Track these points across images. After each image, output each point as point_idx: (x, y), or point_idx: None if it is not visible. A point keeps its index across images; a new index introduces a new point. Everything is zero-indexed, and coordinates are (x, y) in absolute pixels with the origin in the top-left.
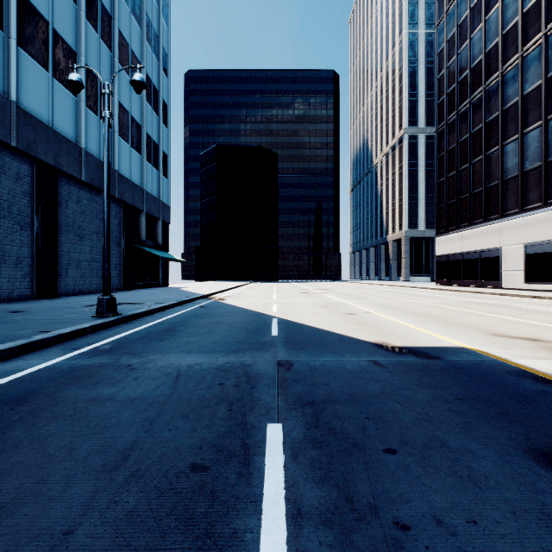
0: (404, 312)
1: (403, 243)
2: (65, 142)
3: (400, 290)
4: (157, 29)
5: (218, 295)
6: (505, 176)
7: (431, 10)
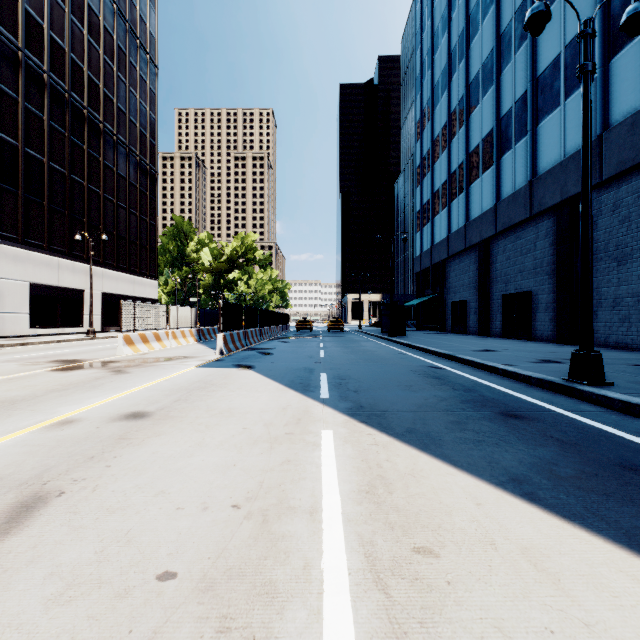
0: None
1: None
2: None
3: None
4: None
5: None
6: None
7: None
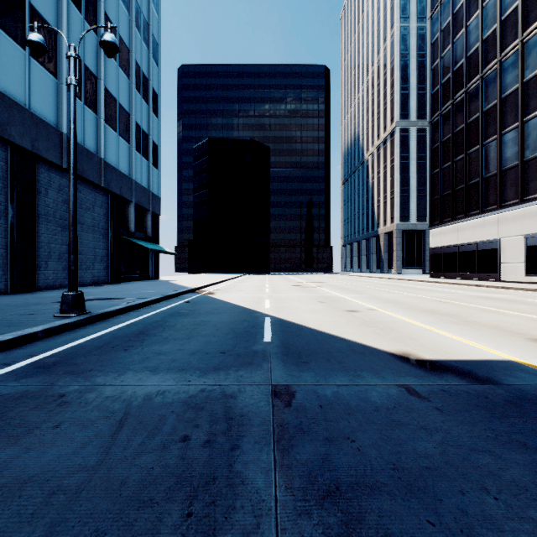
0: (412, 309)
1: (394, 236)
2: (43, 126)
3: (395, 283)
4: (147, 16)
5: (208, 288)
6: (504, 166)
7: (423, 4)
